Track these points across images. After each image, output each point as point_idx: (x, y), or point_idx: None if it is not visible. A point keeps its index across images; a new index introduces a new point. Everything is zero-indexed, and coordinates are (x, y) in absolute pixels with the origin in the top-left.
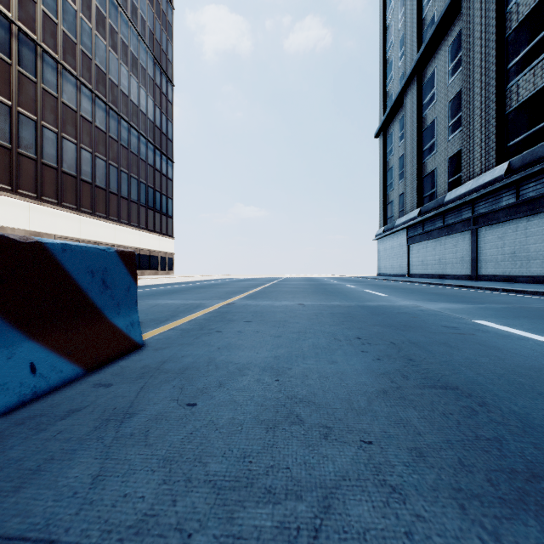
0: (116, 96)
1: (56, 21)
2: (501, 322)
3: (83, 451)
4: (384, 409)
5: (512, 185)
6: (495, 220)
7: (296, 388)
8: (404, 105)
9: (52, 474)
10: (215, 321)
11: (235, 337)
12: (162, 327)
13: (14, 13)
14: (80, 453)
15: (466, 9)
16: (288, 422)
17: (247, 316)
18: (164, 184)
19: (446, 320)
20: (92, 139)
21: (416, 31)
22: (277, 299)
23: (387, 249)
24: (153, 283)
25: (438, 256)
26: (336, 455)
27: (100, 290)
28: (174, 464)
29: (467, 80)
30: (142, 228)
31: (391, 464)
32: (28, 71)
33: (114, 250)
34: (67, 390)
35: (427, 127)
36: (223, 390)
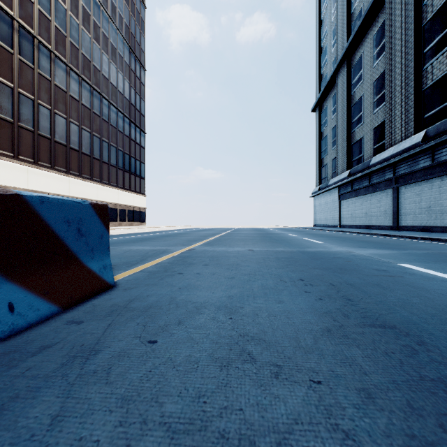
0: (99, 79)
1: (50, 18)
2: (424, 266)
3: (47, 389)
4: (330, 347)
5: (428, 150)
6: (413, 180)
7: (247, 326)
8: (336, 85)
9: (13, 414)
10: (178, 264)
11: (194, 279)
12: (132, 269)
13: (15, 11)
14: (44, 391)
15: (388, 4)
16: (241, 360)
17: (205, 260)
18: (138, 151)
19: (376, 263)
20: (79, 115)
21: (346, 23)
22: (230, 246)
23: (321, 204)
24: (128, 232)
25: (364, 210)
26: (287, 395)
27: (76, 237)
28: (132, 404)
29: (390, 63)
30: (120, 187)
31: (341, 406)
32: (27, 59)
33: (88, 202)
34: (42, 327)
35: (356, 102)
36: (182, 328)
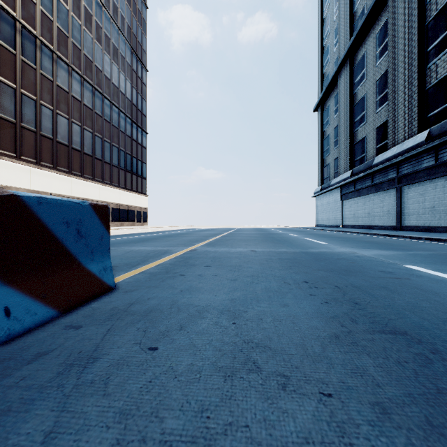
0: (101, 80)
1: (52, 19)
2: (431, 267)
3: (41, 401)
4: (339, 355)
5: (432, 150)
6: (416, 179)
7: (252, 331)
8: (338, 84)
9: (4, 430)
10: (179, 266)
11: (196, 281)
12: (133, 271)
13: (18, 12)
14: (38, 403)
15: (391, 2)
16: (246, 370)
17: (207, 261)
18: (139, 152)
19: (381, 265)
20: (81, 115)
21: (349, 22)
22: (232, 246)
23: (324, 204)
24: (130, 232)
25: (367, 210)
26: (296, 410)
27: (75, 239)
28: (130, 419)
29: (393, 61)
30: (121, 187)
31: (355, 423)
32: (29, 60)
33: (88, 203)
34: (40, 332)
35: (358, 102)
36: (184, 333)
